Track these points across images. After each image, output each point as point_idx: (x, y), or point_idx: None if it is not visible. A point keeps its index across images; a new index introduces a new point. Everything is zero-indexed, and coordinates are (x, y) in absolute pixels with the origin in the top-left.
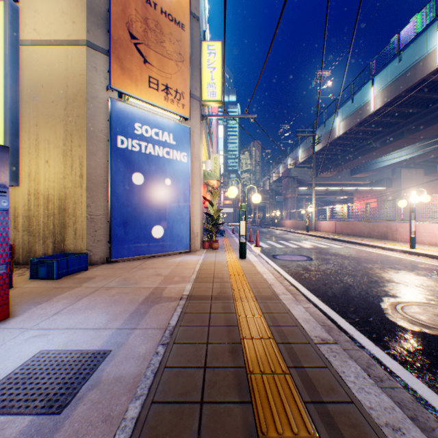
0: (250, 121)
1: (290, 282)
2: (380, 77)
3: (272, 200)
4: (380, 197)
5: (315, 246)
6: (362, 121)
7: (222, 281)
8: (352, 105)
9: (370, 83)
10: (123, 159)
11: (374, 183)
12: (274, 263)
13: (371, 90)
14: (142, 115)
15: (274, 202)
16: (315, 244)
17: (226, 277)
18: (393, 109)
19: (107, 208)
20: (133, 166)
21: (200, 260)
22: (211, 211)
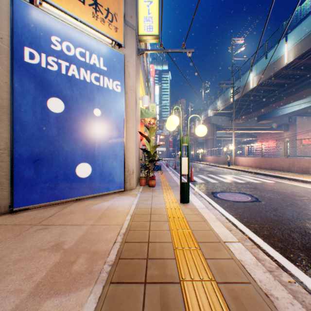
0: (188, 55)
1: (271, 257)
2: (294, 34)
3: (195, 141)
4: (279, 138)
5: (245, 181)
6: (274, 74)
7: (164, 278)
8: (265, 61)
9: (284, 40)
10: (33, 77)
11: (274, 128)
12: (219, 206)
13: (285, 46)
14: (61, 27)
15: (197, 142)
16: (244, 178)
17: (169, 258)
18: (304, 61)
19: (10, 141)
20: (49, 89)
21: (133, 206)
22: (147, 147)
